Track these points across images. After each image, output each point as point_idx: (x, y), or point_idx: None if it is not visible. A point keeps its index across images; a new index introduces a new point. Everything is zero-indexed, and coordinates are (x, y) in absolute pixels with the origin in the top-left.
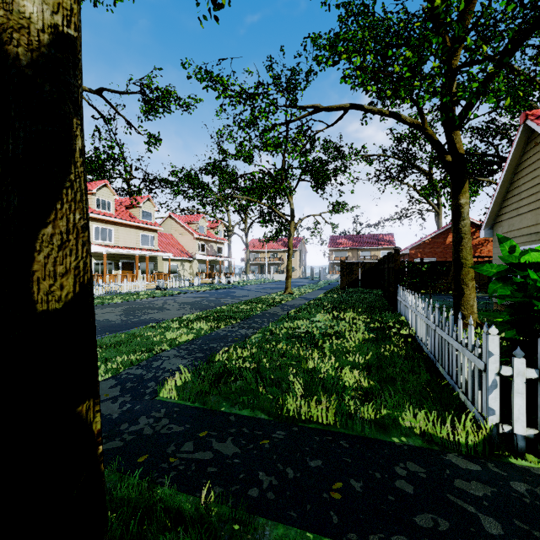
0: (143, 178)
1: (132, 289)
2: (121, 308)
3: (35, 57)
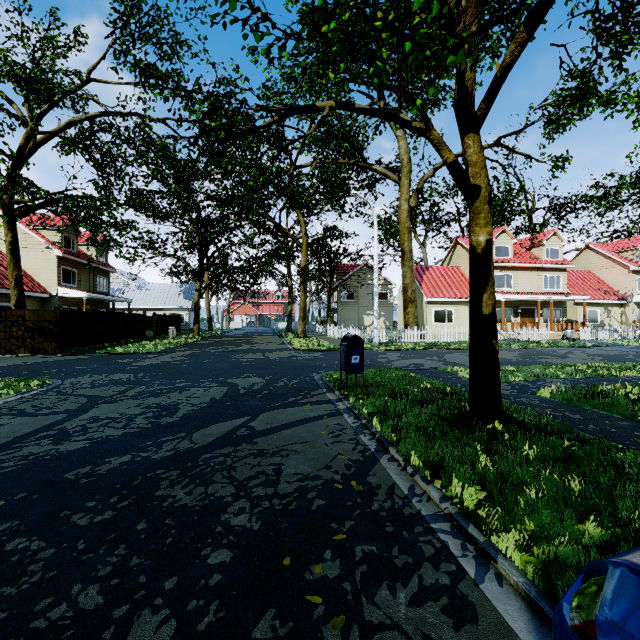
0: (548, 207)
1: (532, 338)
2: (517, 352)
3: (482, 251)
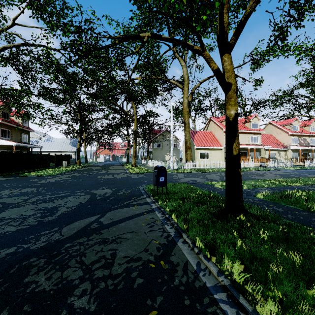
0: (252, 104)
1: (246, 166)
2: None
3: (232, 119)
